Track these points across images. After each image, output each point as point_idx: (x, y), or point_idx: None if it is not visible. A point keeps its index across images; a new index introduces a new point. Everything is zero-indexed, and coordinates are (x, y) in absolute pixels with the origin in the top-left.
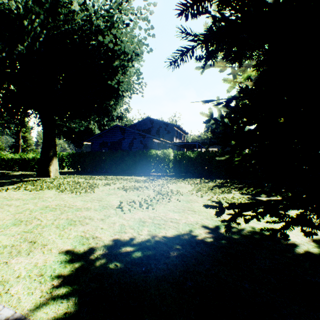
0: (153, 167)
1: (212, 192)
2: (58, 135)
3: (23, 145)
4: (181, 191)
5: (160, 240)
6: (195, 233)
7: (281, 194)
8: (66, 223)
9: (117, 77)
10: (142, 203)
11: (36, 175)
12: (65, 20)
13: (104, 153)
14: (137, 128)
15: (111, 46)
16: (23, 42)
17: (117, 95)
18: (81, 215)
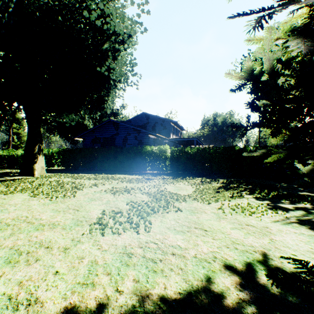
0: (149, 164)
1: (220, 196)
2: (53, 132)
3: (17, 142)
4: (182, 194)
5: (155, 313)
6: (218, 288)
7: (306, 199)
8: (2, 259)
9: (107, 62)
10: (131, 215)
11: (19, 174)
12: None
13: (96, 150)
14: (132, 124)
15: (99, 23)
16: None
17: (108, 85)
18: (37, 240)
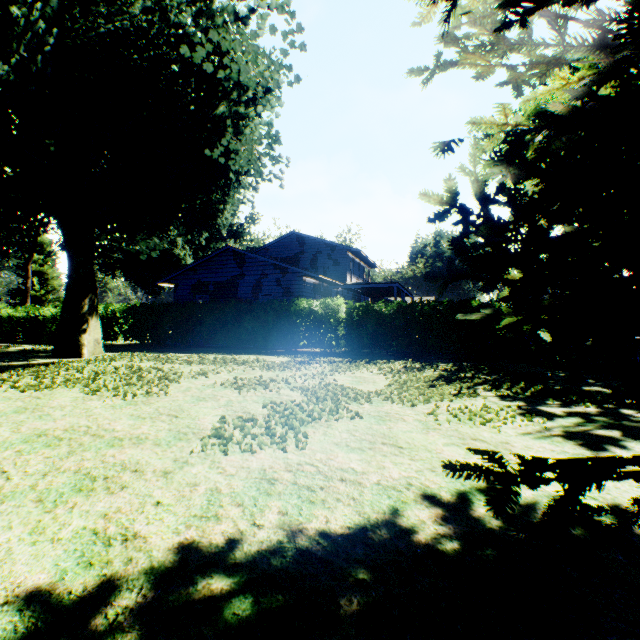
0: (304, 335)
1: (435, 393)
2: (111, 270)
3: (40, 290)
4: (365, 390)
5: (312, 549)
6: (408, 521)
7: (592, 398)
8: (68, 487)
9: (223, 140)
10: (272, 424)
11: (53, 353)
12: (109, 12)
13: (200, 306)
14: (272, 255)
15: (209, 68)
16: (10, 56)
17: (225, 182)
18: (117, 460)
